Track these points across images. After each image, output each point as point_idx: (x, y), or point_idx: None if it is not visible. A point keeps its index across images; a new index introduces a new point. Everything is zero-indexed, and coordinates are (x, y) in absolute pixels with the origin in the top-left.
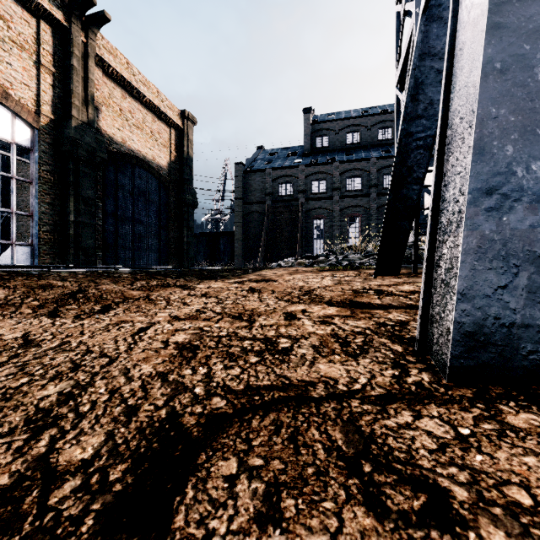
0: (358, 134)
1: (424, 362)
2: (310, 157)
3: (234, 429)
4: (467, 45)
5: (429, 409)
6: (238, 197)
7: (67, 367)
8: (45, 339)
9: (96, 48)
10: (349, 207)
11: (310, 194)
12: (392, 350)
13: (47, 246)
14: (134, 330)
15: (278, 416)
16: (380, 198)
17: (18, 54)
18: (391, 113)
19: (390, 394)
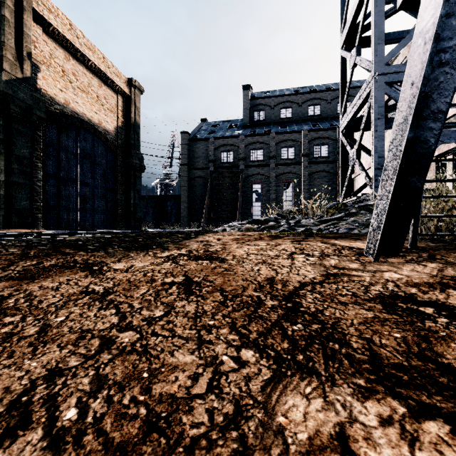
0: (290, 110)
1: None
2: (249, 129)
3: None
4: None
5: None
6: (184, 163)
7: None
8: None
9: (34, 3)
10: (284, 173)
11: (249, 161)
12: None
13: None
14: None
15: None
16: (311, 166)
17: None
18: (320, 92)
19: None
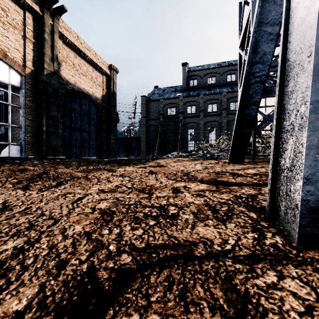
0: (214, 78)
1: (275, 227)
2: (186, 92)
3: (137, 284)
4: (302, 2)
5: (288, 270)
6: (143, 116)
7: (24, 226)
8: (16, 205)
9: (59, 27)
10: (209, 121)
11: (186, 114)
12: (249, 217)
13: (30, 145)
14: (74, 199)
15: (170, 272)
16: (228, 116)
17: (12, 31)
18: (235, 65)
19: (254, 254)
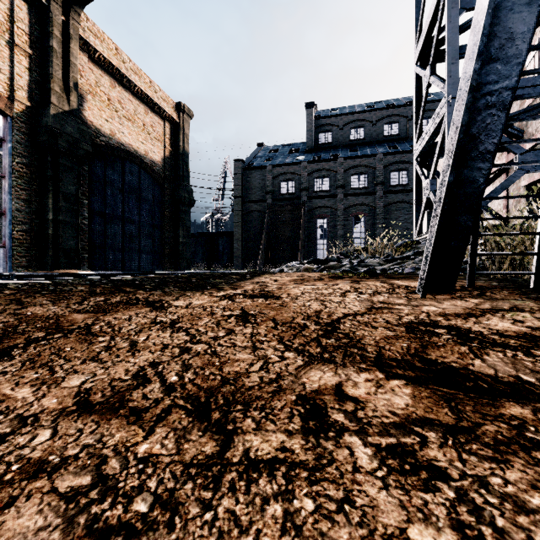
0: (362, 130)
1: None
2: (313, 153)
3: None
4: None
5: None
6: (237, 195)
7: None
8: None
9: (80, 30)
10: (354, 205)
11: (313, 192)
12: None
13: (22, 248)
14: None
15: None
16: (387, 196)
17: None
18: (398, 107)
19: None
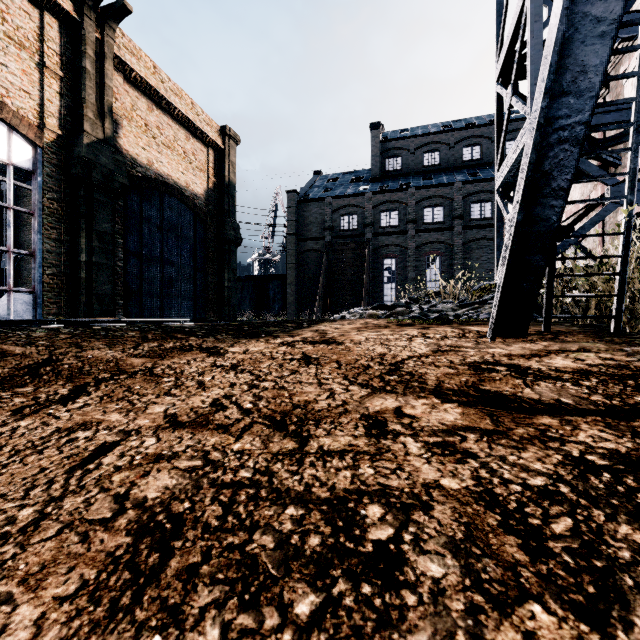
0: (438, 154)
1: None
2: (379, 183)
3: None
4: None
5: None
6: (291, 232)
7: None
8: None
9: (115, 48)
10: (428, 243)
11: (379, 228)
12: None
13: (53, 293)
14: (85, 452)
15: None
16: (467, 232)
17: (16, 53)
18: (480, 127)
19: None
